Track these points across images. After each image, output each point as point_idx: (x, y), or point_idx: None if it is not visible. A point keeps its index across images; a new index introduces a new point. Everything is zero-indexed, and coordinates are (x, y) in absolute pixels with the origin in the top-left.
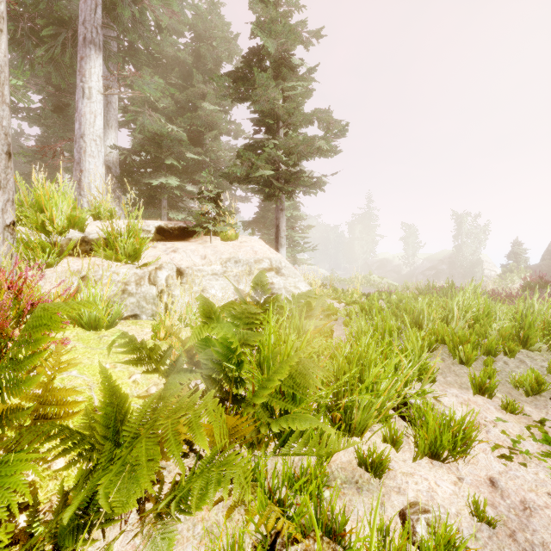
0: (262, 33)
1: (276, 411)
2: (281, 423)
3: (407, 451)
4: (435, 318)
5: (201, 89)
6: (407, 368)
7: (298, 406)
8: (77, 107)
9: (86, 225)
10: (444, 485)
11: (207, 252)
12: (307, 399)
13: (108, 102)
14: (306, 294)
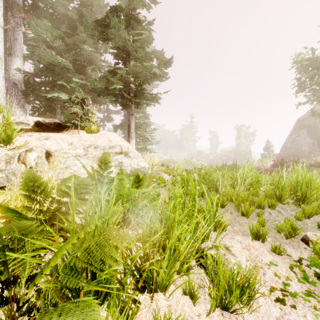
0: None
1: (89, 274)
2: (53, 318)
3: (202, 303)
4: (226, 185)
5: (84, 37)
6: (204, 227)
7: (90, 283)
8: None
9: None
10: None
11: (73, 140)
12: (101, 274)
13: (15, 38)
14: (140, 169)
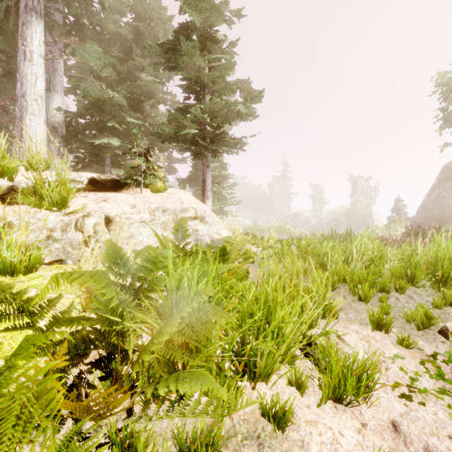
0: (189, 9)
1: None
2: (170, 383)
3: (312, 394)
4: (337, 260)
5: (141, 63)
6: (312, 309)
7: (195, 358)
8: (18, 68)
9: (15, 175)
10: (348, 435)
11: (136, 202)
12: (206, 349)
13: (54, 68)
14: (224, 239)
